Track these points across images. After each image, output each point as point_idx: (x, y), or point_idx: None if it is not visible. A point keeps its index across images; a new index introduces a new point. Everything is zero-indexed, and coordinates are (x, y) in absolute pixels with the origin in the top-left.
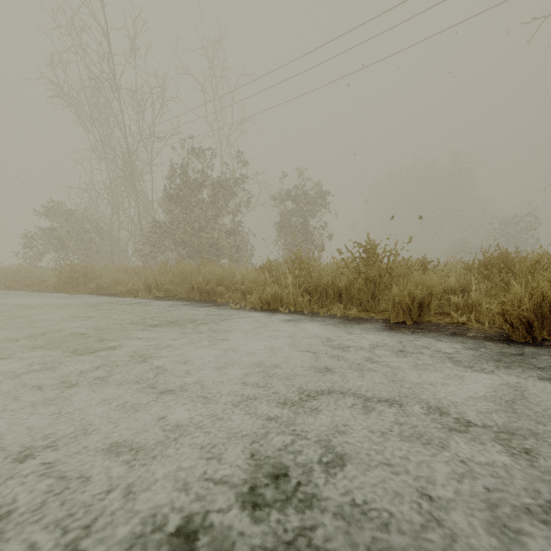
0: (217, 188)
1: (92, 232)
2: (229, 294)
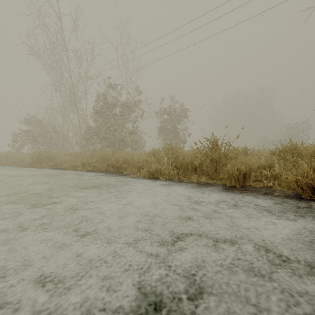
0: (124, 107)
1: (52, 132)
2: (130, 169)
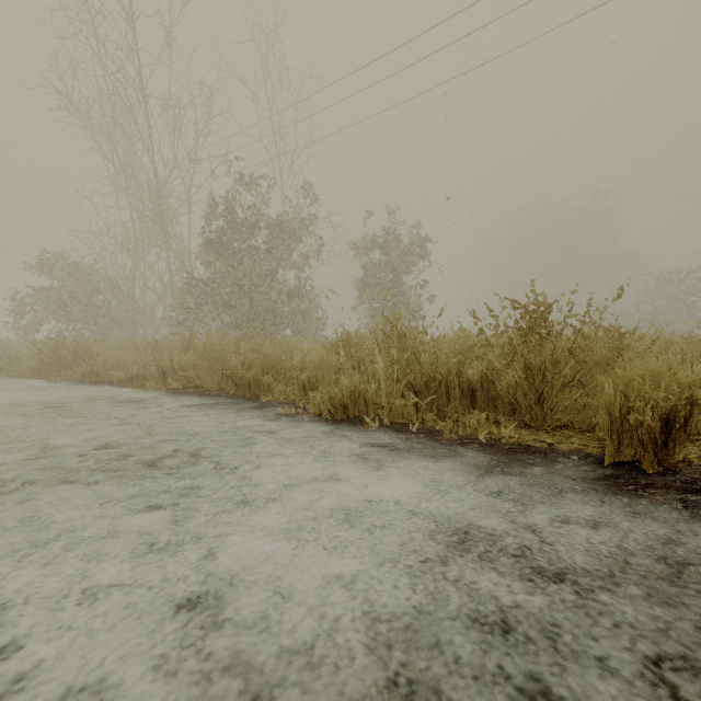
0: (275, 231)
1: (108, 293)
2: (280, 388)
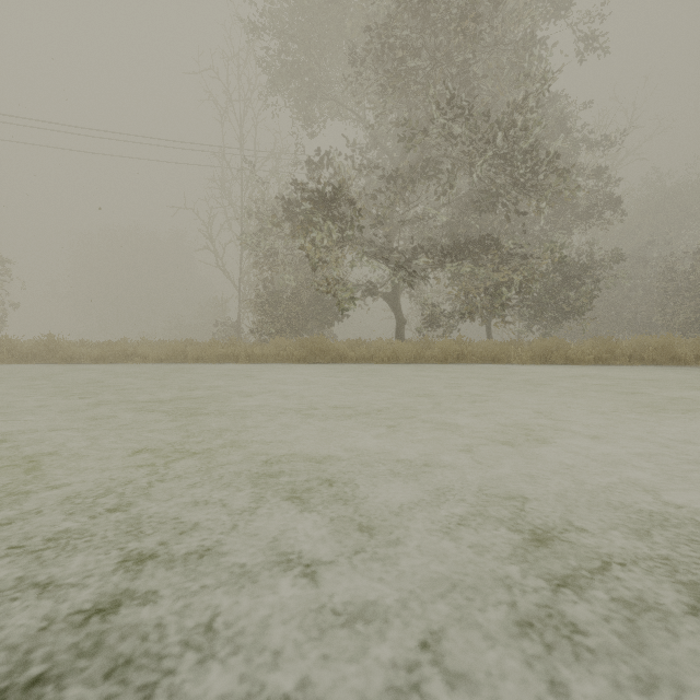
0: None
1: None
2: None
